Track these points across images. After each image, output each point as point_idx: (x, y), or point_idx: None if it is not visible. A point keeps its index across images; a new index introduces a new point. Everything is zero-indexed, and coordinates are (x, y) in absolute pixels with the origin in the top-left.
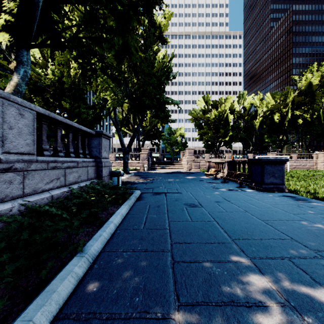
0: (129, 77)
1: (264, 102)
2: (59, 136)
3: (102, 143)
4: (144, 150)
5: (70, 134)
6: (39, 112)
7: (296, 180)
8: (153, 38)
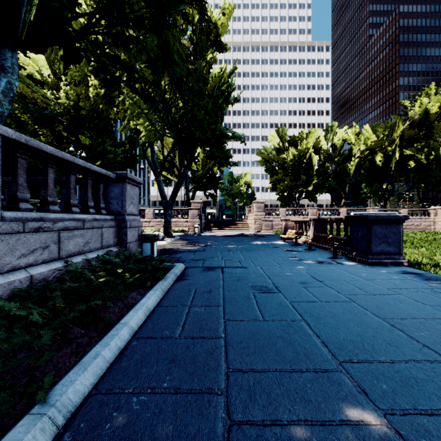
0: (172, 98)
1: (361, 137)
2: (51, 180)
3: (126, 192)
4: (194, 204)
5: (71, 177)
6: (6, 136)
7: (411, 247)
8: (206, 43)
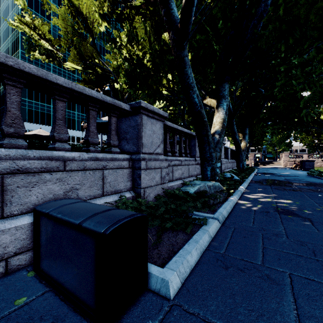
0: None
1: None
2: None
3: None
4: (251, 154)
5: None
6: None
7: None
8: None
